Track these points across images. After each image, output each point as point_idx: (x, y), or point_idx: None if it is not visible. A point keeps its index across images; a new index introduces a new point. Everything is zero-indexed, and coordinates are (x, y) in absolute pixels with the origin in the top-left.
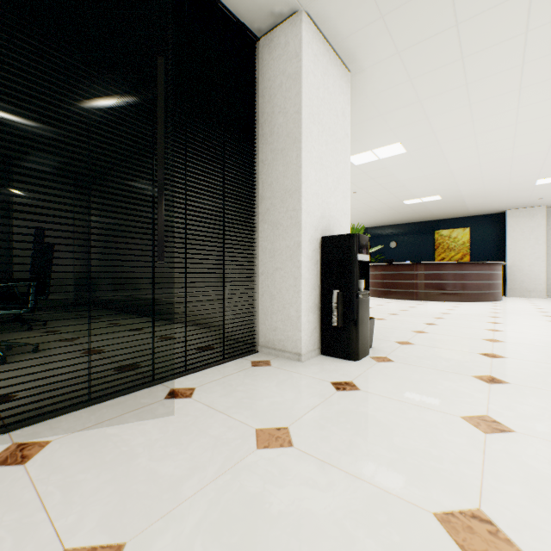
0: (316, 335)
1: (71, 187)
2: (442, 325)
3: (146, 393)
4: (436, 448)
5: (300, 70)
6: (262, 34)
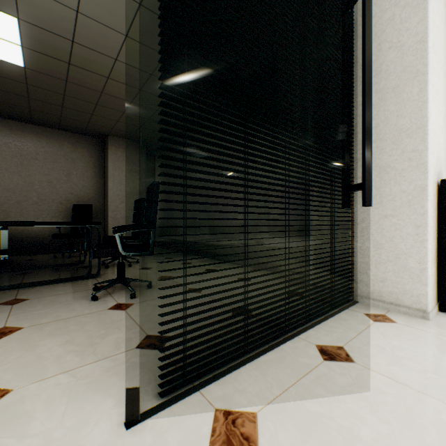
0: (434, 289)
1: (144, 154)
2: None
3: (294, 348)
4: None
5: None
6: None
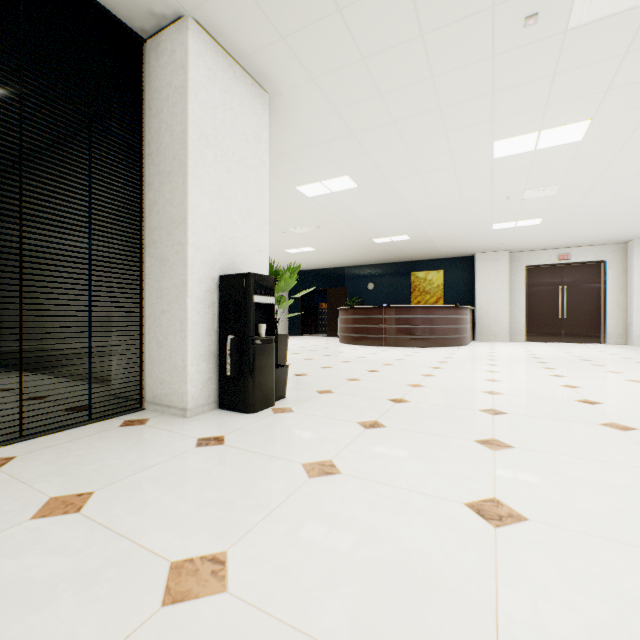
0: (212, 387)
1: None
2: (383, 371)
3: None
4: (244, 497)
5: (186, 84)
6: (148, 35)
